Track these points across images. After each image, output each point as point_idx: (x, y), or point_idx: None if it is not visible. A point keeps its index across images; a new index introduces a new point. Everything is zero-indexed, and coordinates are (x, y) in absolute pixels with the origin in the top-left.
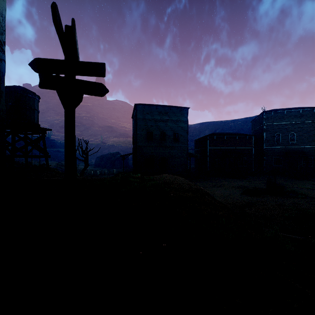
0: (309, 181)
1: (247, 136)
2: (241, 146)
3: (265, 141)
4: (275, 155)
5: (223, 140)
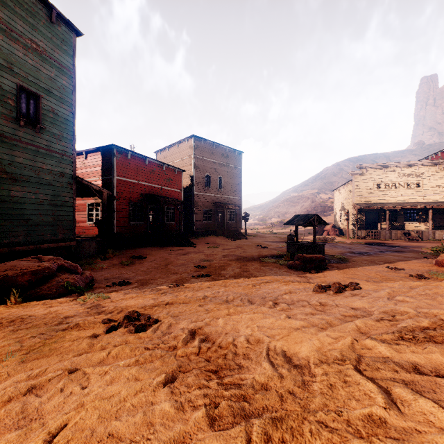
0: (249, 239)
1: (177, 168)
2: (169, 186)
3: (195, 182)
4: (205, 206)
5: (143, 165)
